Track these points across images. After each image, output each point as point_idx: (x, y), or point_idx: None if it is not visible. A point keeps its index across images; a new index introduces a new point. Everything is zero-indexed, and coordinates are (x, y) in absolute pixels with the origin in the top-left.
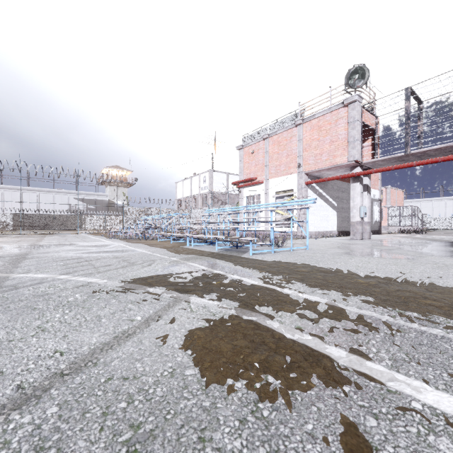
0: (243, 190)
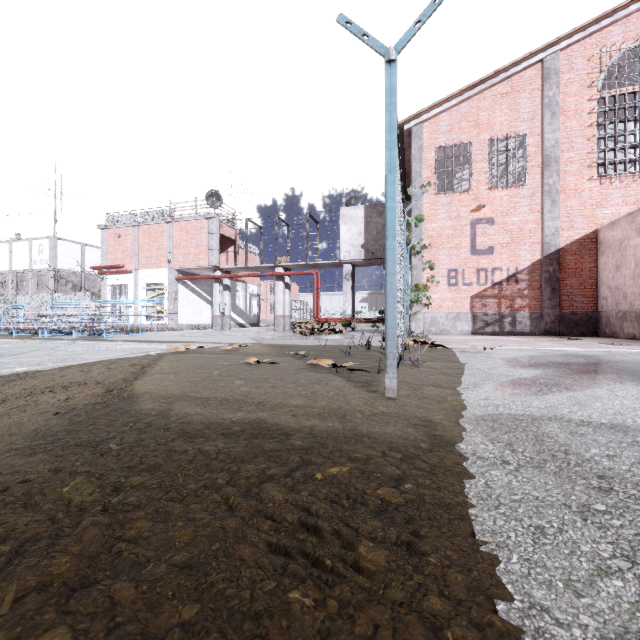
0: (106, 278)
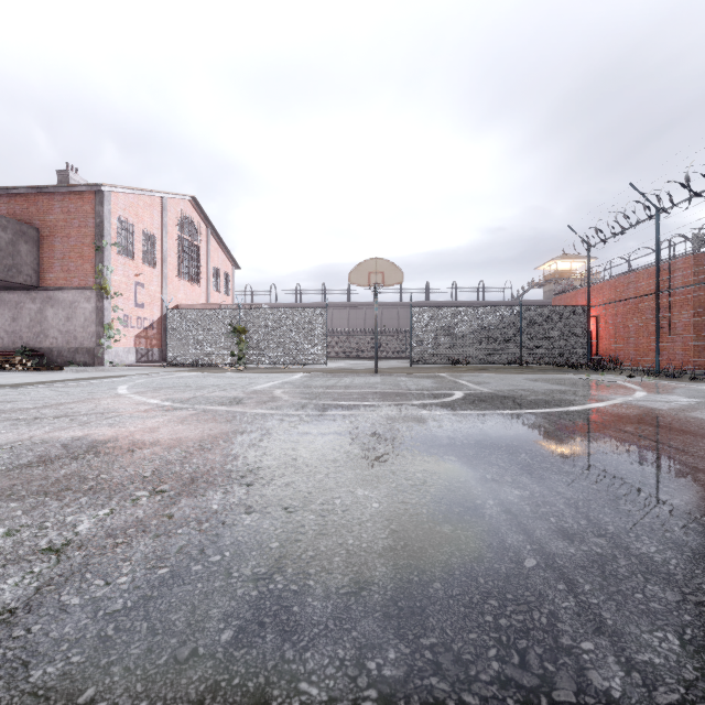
0: None
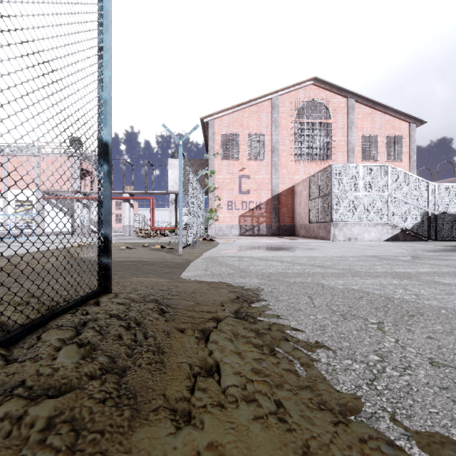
0: None
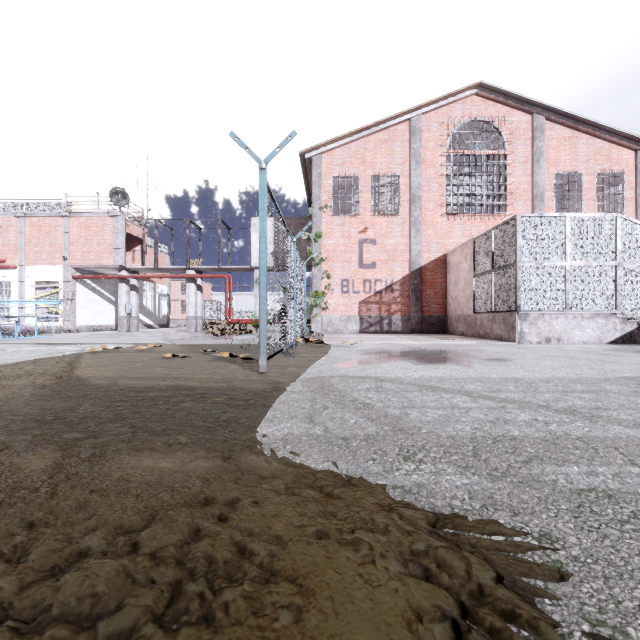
0: None
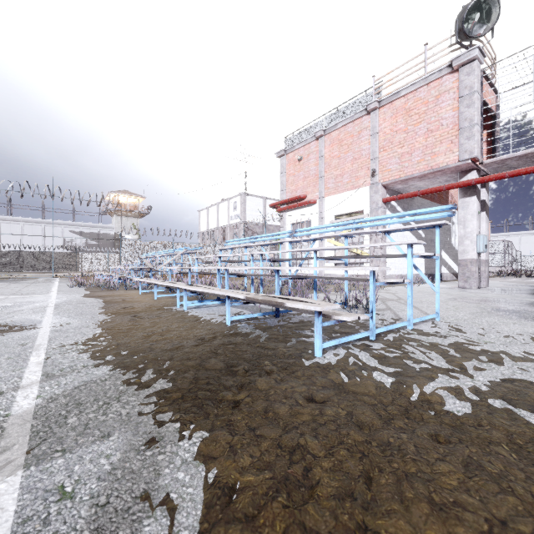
0: (285, 215)
